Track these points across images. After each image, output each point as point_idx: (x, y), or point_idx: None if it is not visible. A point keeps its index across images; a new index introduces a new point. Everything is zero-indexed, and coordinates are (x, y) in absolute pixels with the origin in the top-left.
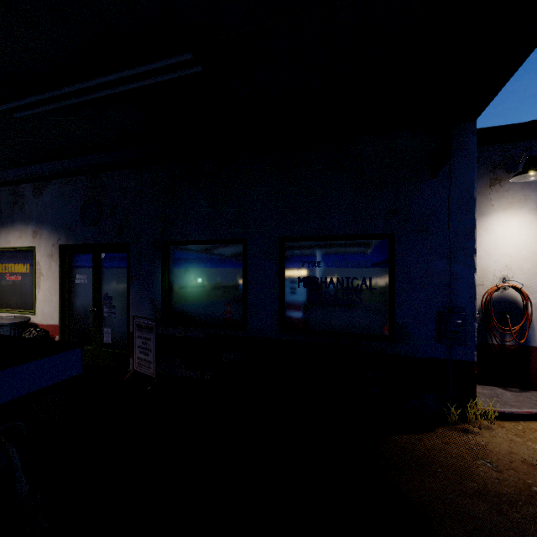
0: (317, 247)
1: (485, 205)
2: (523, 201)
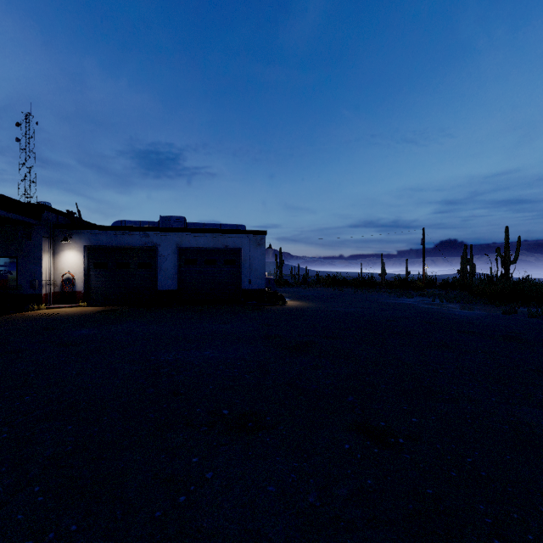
0: None
1: (63, 248)
2: (74, 248)
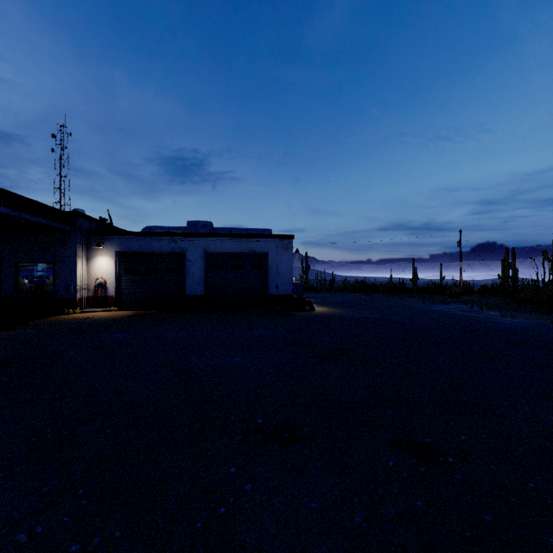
0: (30, 265)
1: (96, 253)
2: (106, 253)
